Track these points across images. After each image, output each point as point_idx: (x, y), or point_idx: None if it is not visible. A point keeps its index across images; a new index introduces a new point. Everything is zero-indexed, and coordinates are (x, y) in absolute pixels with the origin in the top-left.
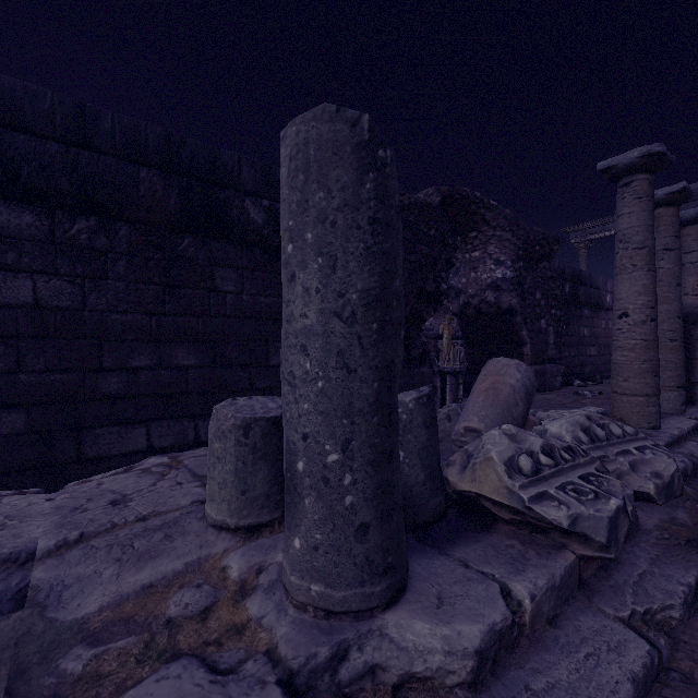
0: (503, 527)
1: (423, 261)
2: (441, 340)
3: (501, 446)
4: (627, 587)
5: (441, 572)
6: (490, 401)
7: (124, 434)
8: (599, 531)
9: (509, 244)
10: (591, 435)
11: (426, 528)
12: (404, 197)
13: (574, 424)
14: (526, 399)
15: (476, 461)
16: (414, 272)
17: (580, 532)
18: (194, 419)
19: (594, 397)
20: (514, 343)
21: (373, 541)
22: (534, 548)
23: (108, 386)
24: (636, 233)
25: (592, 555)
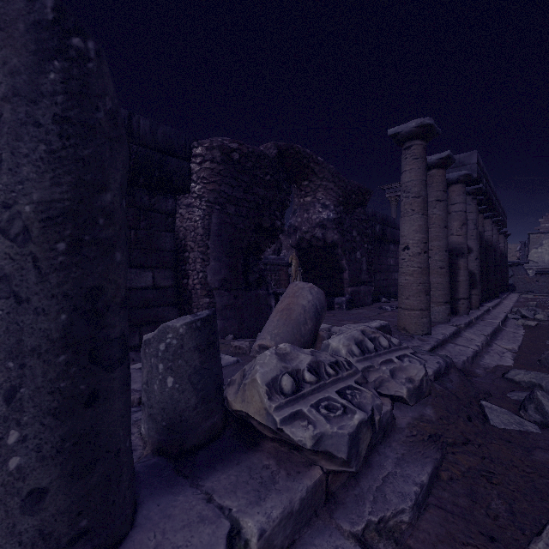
0: (268, 444)
1: (260, 201)
2: (291, 268)
3: (267, 367)
4: (370, 494)
5: (177, 512)
6: (283, 321)
7: None
8: (341, 448)
9: (333, 192)
10: (363, 348)
11: (194, 453)
12: (242, 147)
13: (350, 339)
14: (315, 318)
15: (246, 382)
16: (252, 210)
17: (324, 450)
18: None
19: (393, 311)
20: (337, 269)
21: (53, 508)
22: (288, 467)
23: None
24: (414, 186)
25: (338, 470)
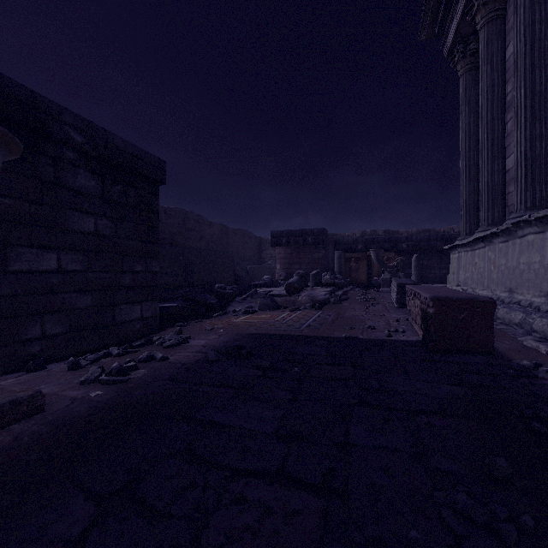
0: None
1: None
2: None
3: None
4: None
5: None
6: None
7: (434, 284)
8: None
9: None
10: None
11: None
12: None
13: None
14: None
15: None
16: None
17: None
18: (446, 283)
19: None
20: None
21: None
22: None
23: (432, 276)
24: None
25: None
